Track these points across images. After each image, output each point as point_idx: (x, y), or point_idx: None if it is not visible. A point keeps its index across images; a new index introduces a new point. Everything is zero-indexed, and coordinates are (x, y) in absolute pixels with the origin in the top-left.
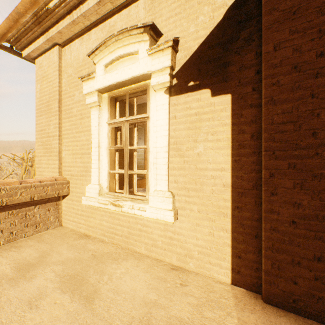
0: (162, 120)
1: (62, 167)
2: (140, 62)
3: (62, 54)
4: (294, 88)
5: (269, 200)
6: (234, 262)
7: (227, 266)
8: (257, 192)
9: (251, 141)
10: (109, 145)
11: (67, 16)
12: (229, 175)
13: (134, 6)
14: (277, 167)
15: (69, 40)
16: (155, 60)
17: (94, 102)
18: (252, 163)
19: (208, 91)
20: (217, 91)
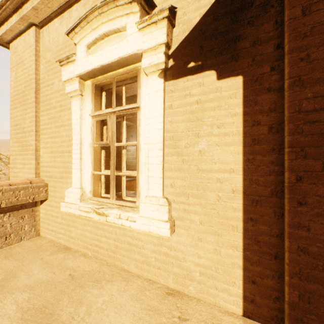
0: (156, 110)
1: (40, 168)
2: (128, 39)
3: (40, 36)
4: None
5: (295, 212)
6: (247, 288)
7: (237, 292)
8: (277, 200)
9: (268, 135)
10: (93, 142)
11: None
12: (240, 179)
13: None
14: (306, 169)
15: (48, 20)
16: (147, 36)
17: (75, 90)
18: (270, 163)
19: (213, 73)
20: (224, 73)
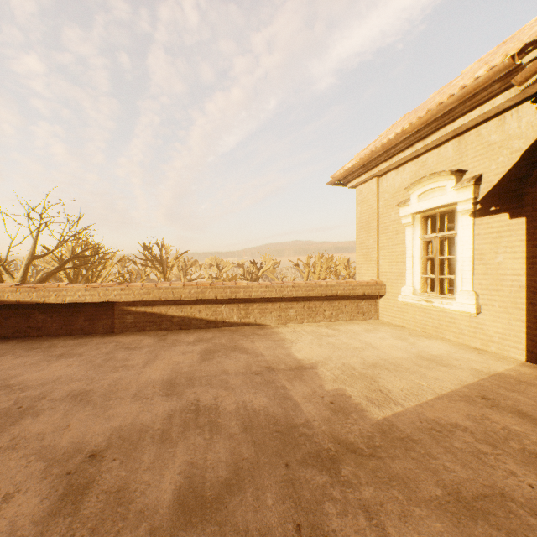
0: (467, 236)
1: (379, 273)
2: (447, 194)
3: (379, 182)
4: None
5: None
6: (528, 345)
7: (522, 348)
8: None
9: None
10: (421, 256)
11: (387, 161)
12: (524, 279)
13: (443, 147)
14: None
15: (385, 172)
16: (460, 194)
17: (408, 222)
18: None
19: (506, 214)
20: (513, 215)
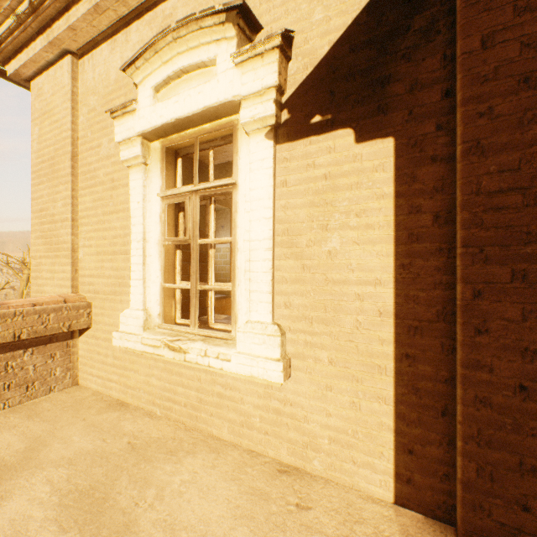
0: (262, 188)
1: (79, 278)
2: (219, 79)
3: (79, 70)
4: (524, 122)
5: (472, 344)
6: (401, 461)
7: (386, 468)
8: (446, 327)
9: (433, 228)
10: (164, 238)
11: None
12: (391, 294)
13: None
14: (487, 279)
15: (91, 46)
16: (248, 75)
17: (135, 157)
18: (435, 270)
19: (349, 132)
20: (366, 133)
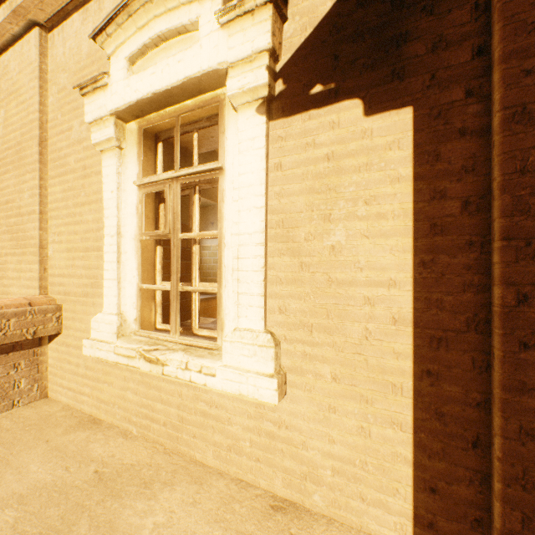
0: (252, 172)
1: (48, 278)
2: (202, 43)
3: (48, 45)
4: None
5: (515, 361)
6: (421, 500)
7: (402, 508)
8: (479, 339)
9: (462, 216)
10: (141, 232)
11: None
12: (408, 298)
13: None
14: None
15: (62, 17)
16: (236, 37)
17: (108, 139)
18: (464, 268)
19: (357, 103)
20: (377, 103)
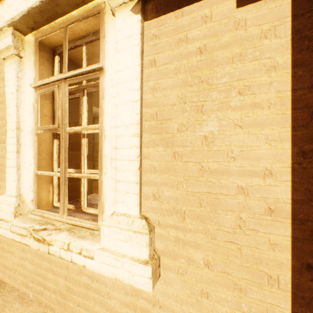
0: (128, 68)
1: None
2: None
3: None
4: None
5: None
6: None
7: None
8: None
9: None
10: (36, 127)
11: None
12: (286, 188)
13: None
14: None
15: None
16: None
17: (7, 47)
18: None
19: None
20: None
